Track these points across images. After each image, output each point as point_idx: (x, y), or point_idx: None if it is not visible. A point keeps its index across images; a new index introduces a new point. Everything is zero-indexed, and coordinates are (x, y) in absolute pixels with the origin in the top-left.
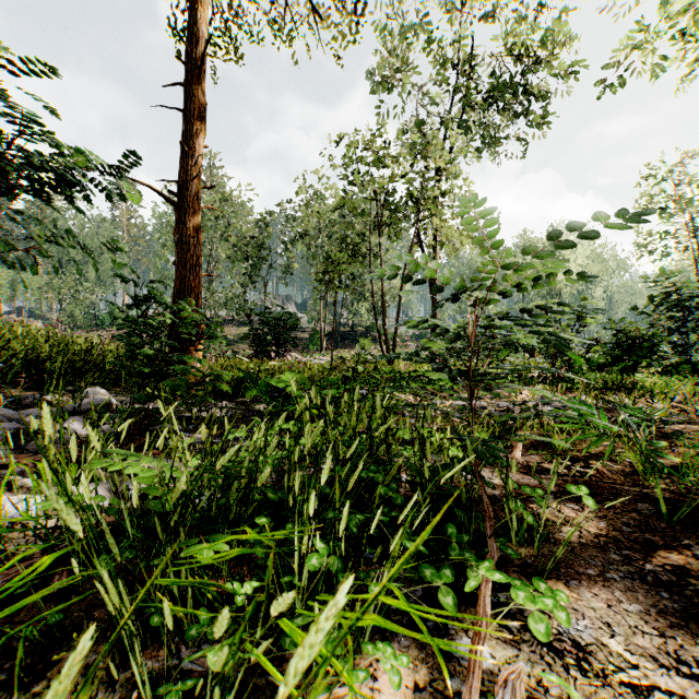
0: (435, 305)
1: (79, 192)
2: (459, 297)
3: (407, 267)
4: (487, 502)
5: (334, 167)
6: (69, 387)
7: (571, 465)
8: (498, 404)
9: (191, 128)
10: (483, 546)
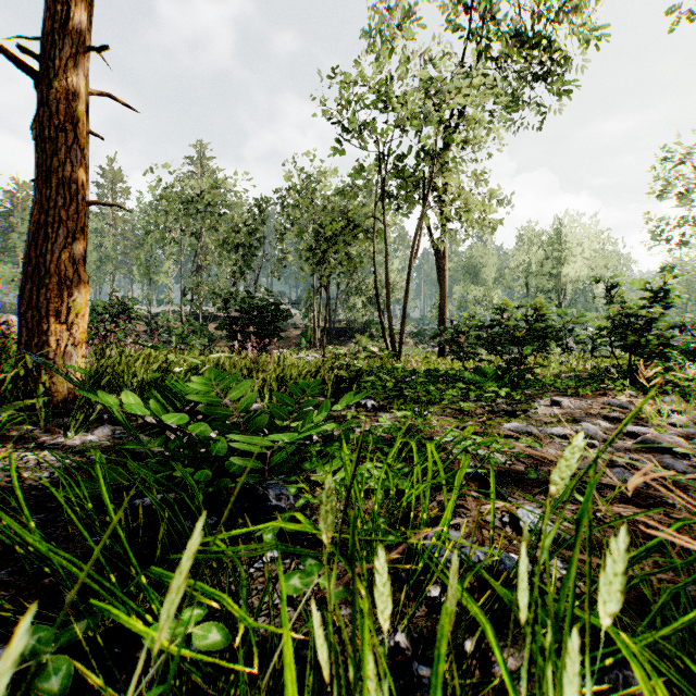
0: (443, 293)
1: None
2: None
3: None
4: None
5: (326, 112)
6: None
7: None
8: (629, 432)
9: None
10: None
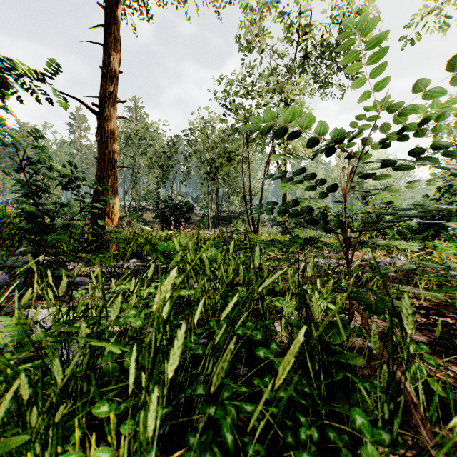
0: (285, 196)
1: (11, 93)
2: (335, 149)
3: (284, 115)
4: (399, 376)
5: (216, 99)
6: (9, 248)
7: (426, 314)
8: (339, 262)
9: (109, 57)
10: (417, 455)
